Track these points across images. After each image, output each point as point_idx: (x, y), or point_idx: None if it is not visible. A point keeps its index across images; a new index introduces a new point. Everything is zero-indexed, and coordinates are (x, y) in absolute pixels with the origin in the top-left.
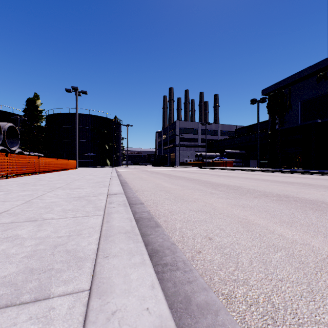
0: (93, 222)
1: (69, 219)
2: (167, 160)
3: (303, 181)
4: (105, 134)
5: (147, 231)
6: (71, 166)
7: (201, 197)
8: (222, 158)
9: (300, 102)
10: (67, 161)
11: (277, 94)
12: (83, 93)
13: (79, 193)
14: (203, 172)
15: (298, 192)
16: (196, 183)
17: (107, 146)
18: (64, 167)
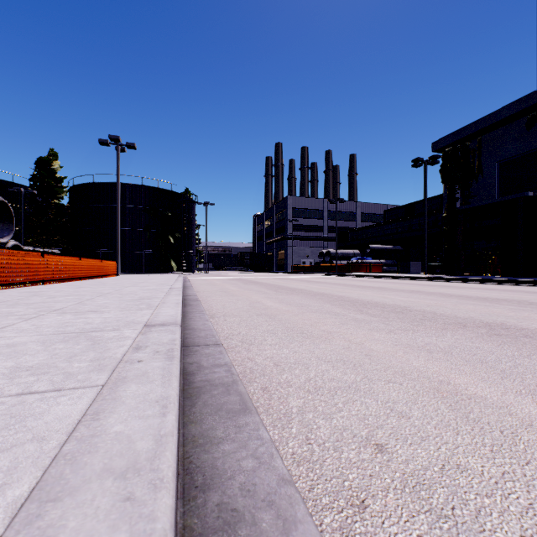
0: (59, 413)
1: (2, 400)
2: (273, 262)
3: (515, 297)
4: (169, 218)
5: (217, 427)
6: (107, 272)
7: (337, 328)
8: (364, 259)
9: (497, 162)
10: (100, 262)
11: (458, 149)
12: (129, 146)
13: (88, 322)
14: (333, 282)
15: (519, 318)
16: (323, 301)
17: (172, 238)
18: (93, 273)
